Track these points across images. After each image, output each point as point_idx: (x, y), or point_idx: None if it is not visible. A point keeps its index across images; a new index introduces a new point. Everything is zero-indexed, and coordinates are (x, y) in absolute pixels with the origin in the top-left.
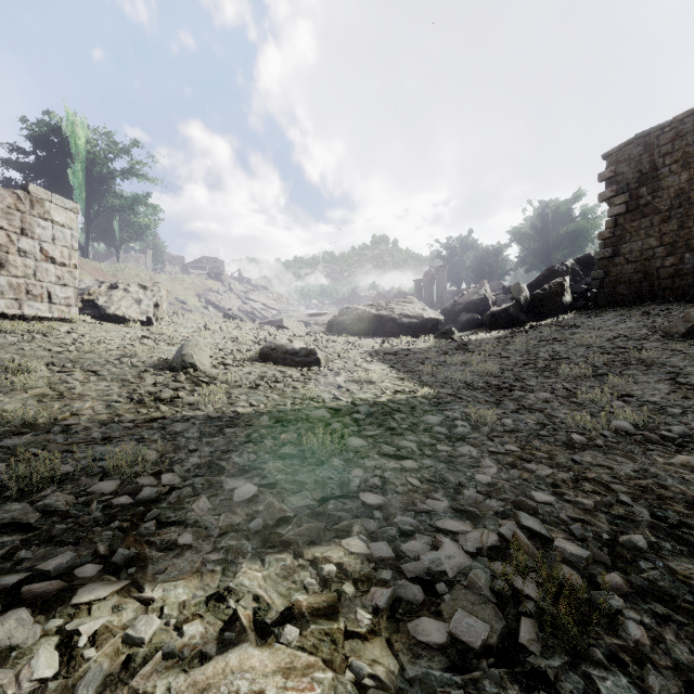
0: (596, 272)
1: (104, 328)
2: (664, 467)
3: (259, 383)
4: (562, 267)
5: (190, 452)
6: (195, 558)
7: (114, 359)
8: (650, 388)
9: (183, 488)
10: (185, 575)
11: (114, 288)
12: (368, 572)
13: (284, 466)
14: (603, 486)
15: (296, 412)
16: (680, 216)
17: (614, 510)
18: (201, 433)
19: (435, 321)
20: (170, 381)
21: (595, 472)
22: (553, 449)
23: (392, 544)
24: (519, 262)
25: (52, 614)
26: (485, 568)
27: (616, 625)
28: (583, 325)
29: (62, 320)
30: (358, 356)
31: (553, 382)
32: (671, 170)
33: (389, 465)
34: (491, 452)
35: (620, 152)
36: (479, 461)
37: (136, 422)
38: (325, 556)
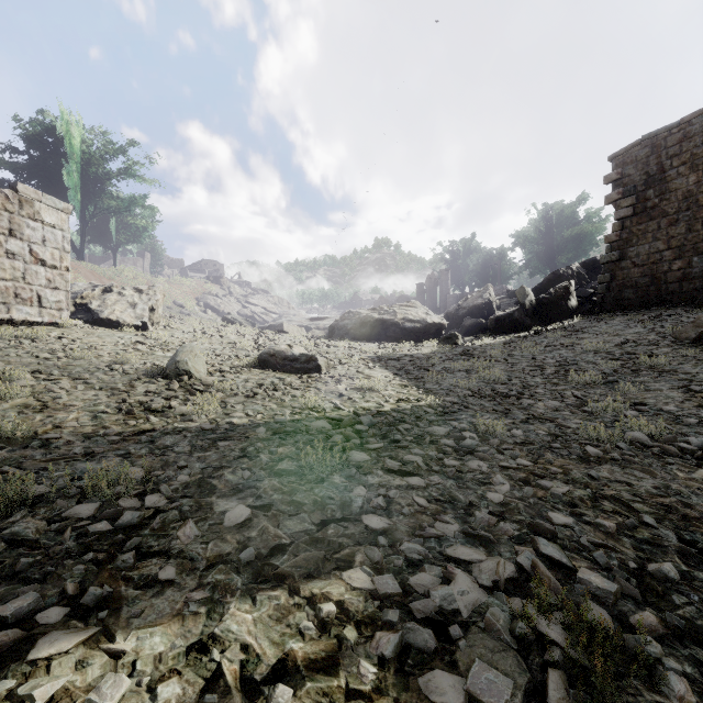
0: (603, 276)
1: (97, 332)
2: (686, 483)
3: (257, 391)
4: (567, 271)
5: (179, 469)
6: (177, 598)
7: (105, 366)
8: (662, 396)
9: (169, 511)
10: (165, 618)
11: (108, 292)
12: (372, 611)
13: (281, 485)
14: (624, 505)
15: (295, 423)
16: (688, 219)
17: (638, 533)
18: (192, 447)
19: (439, 326)
20: (163, 389)
21: (614, 489)
22: (567, 463)
23: (398, 577)
24: (523, 266)
25: (4, 673)
26: (503, 606)
27: (655, 676)
28: (590, 330)
29: (53, 325)
30: (360, 362)
31: (562, 389)
32: (679, 172)
33: (394, 482)
34: (502, 467)
35: (627, 154)
36: (490, 477)
37: (123, 435)
38: (324, 593)
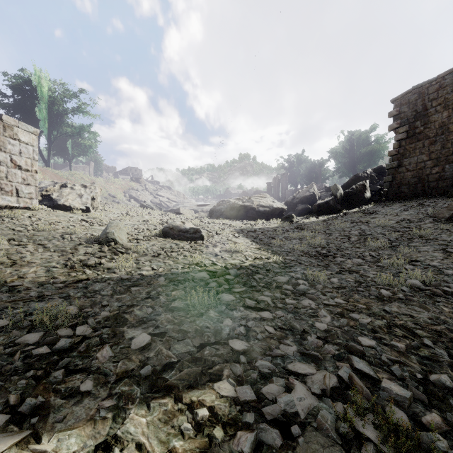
0: (387, 177)
1: (56, 214)
2: (450, 315)
3: (160, 252)
4: (364, 174)
5: (103, 307)
6: (92, 405)
7: (59, 236)
8: (429, 256)
9: (93, 338)
10: (81, 422)
11: (64, 187)
12: (235, 414)
13: (173, 318)
14: (409, 331)
15: (185, 274)
16: (442, 140)
17: (421, 351)
18: (113, 291)
19: (281, 209)
20: (97, 251)
21: (402, 319)
22: (369, 301)
23: (254, 387)
24: (335, 171)
25: None
26: (329, 409)
27: None
28: (379, 212)
29: (26, 208)
30: (229, 233)
31: (362, 251)
32: (436, 110)
33: (251, 316)
34: (325, 304)
35: (403, 98)
36: (317, 311)
37: (66, 283)
38: (200, 400)
